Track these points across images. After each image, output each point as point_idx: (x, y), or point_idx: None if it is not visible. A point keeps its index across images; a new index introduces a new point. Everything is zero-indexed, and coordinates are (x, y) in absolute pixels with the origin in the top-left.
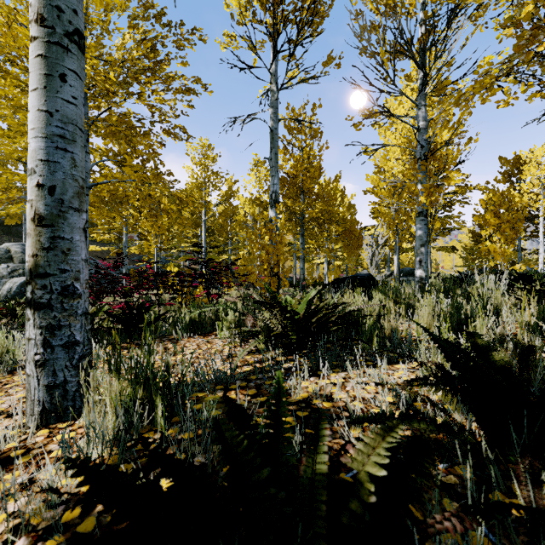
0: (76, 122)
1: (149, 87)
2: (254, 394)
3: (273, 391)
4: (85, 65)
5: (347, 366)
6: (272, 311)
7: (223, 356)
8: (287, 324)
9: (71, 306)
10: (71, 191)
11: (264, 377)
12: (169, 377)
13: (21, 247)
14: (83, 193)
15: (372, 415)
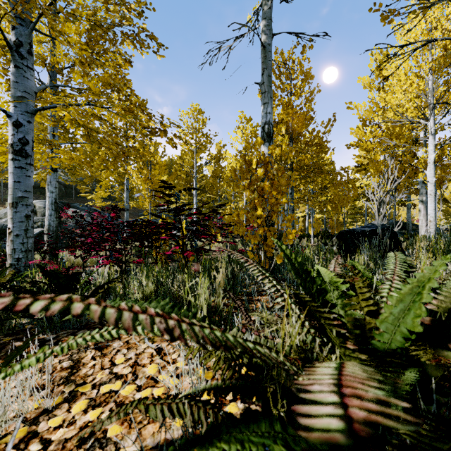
0: None
1: None
2: None
3: None
4: None
5: None
6: None
7: None
8: None
9: None
10: None
11: None
12: None
13: (44, 203)
14: None
15: None
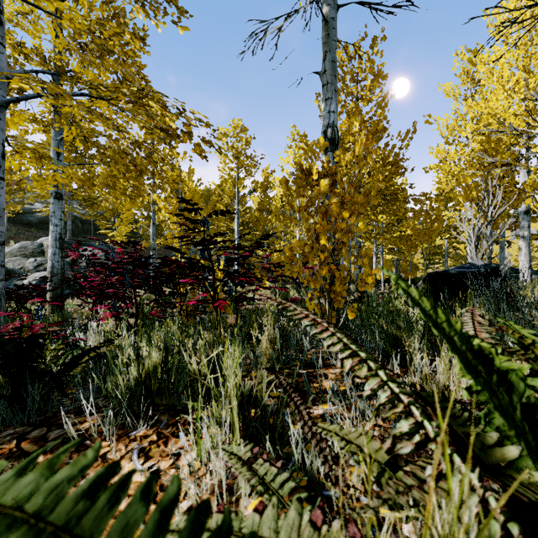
0: None
1: None
2: None
3: None
4: None
5: None
6: None
7: None
8: None
9: None
10: None
11: None
12: None
13: None
14: None
15: None
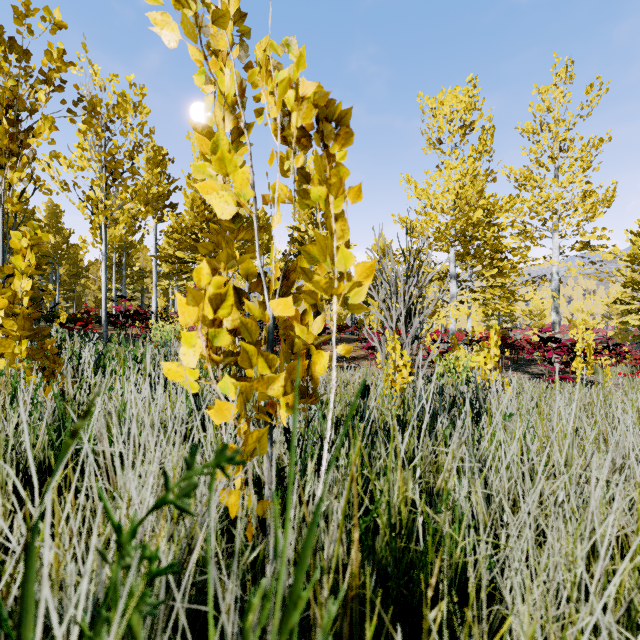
0: None
1: None
2: None
3: None
4: None
5: None
6: None
7: None
8: None
9: None
10: None
11: None
12: None
13: None
14: None
15: None
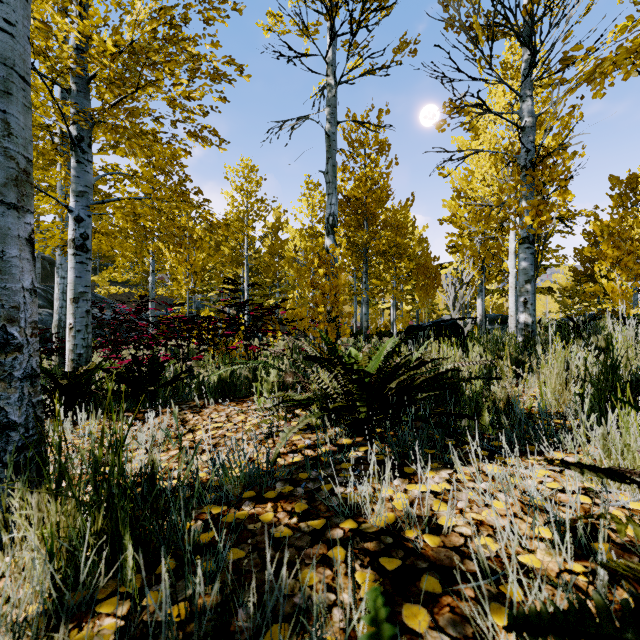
0: (11, 62)
1: (167, 72)
2: (303, 512)
3: (336, 508)
4: (73, 30)
5: (454, 462)
6: (332, 370)
7: (260, 434)
8: (353, 390)
9: (2, 366)
10: (1, 174)
11: (320, 476)
12: (157, 489)
13: None
14: (28, 182)
15: (560, 613)
